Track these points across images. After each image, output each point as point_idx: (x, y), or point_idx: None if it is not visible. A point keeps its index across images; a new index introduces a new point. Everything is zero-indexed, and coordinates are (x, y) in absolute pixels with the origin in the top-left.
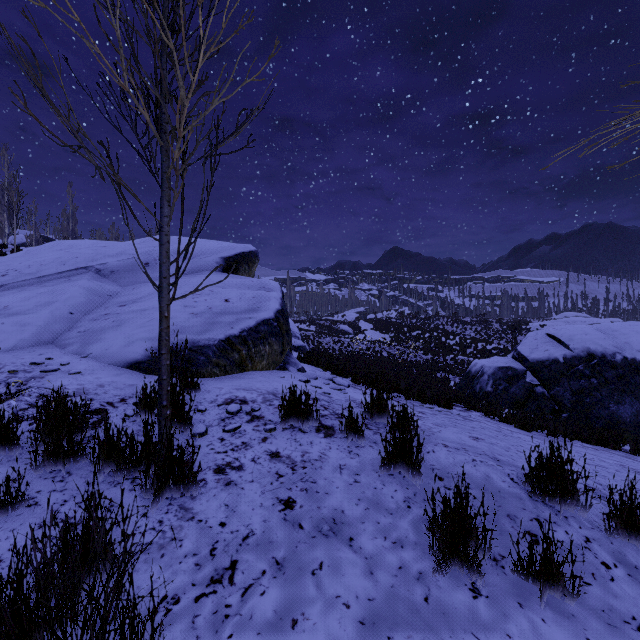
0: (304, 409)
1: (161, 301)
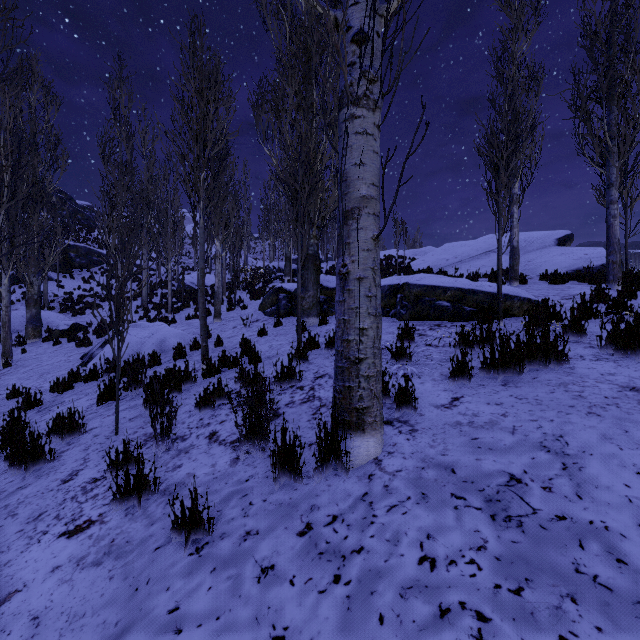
0: None
1: (626, 238)
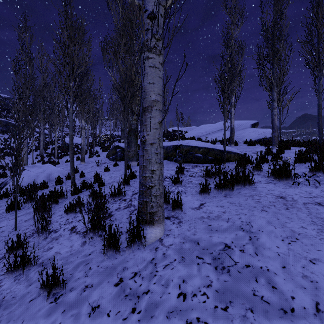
0: (295, 141)
1: (280, 125)
